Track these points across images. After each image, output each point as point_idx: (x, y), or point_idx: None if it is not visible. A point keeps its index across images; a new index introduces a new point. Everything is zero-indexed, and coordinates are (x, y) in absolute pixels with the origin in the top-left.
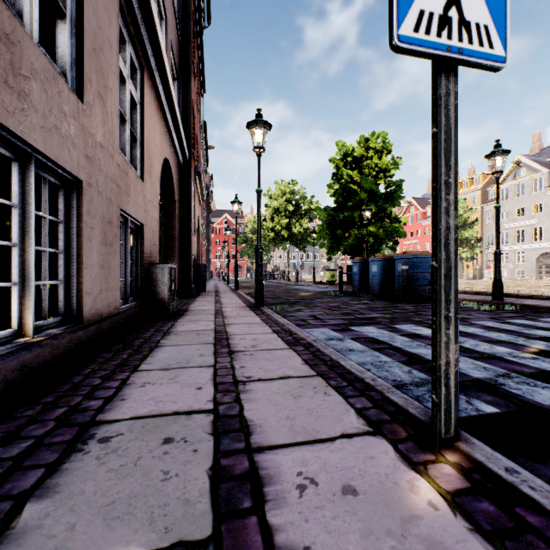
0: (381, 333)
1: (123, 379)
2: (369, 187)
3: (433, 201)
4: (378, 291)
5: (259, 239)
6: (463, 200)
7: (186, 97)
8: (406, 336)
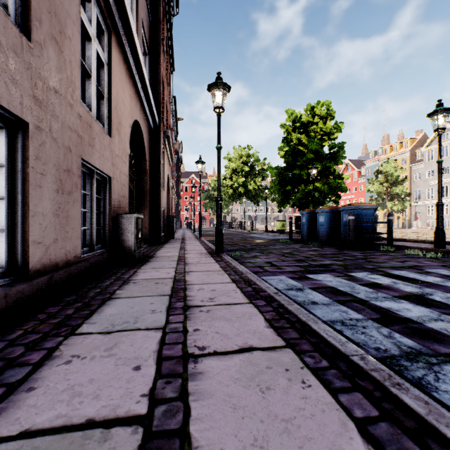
0: (340, 281)
1: (50, 348)
2: (316, 148)
3: None
4: (325, 239)
5: (219, 191)
6: (394, 161)
7: (156, 70)
8: (367, 286)
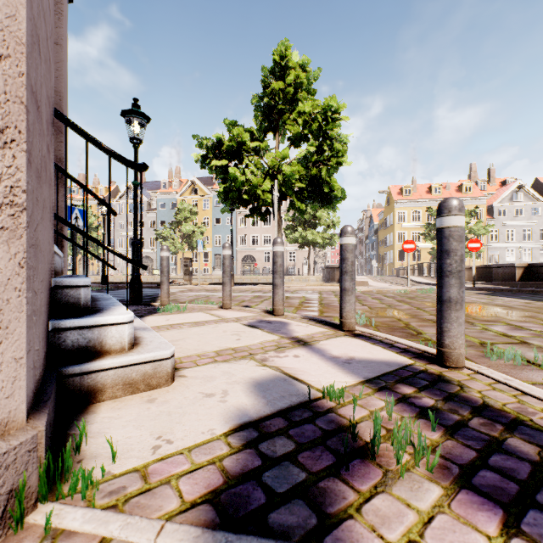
0: None
1: None
2: None
3: (73, 257)
4: None
5: None
6: (90, 207)
7: None
8: None
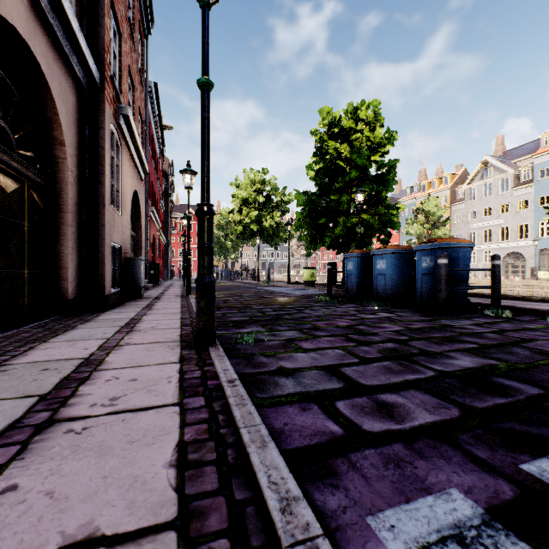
0: None
1: None
2: (363, 163)
3: None
4: (387, 296)
5: (206, 190)
6: (436, 198)
7: None
8: None
